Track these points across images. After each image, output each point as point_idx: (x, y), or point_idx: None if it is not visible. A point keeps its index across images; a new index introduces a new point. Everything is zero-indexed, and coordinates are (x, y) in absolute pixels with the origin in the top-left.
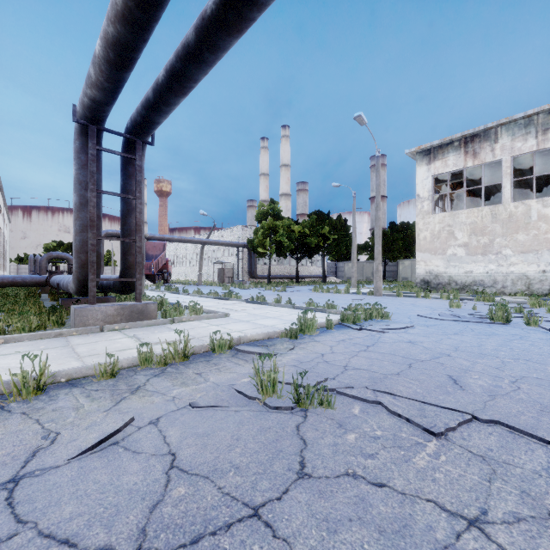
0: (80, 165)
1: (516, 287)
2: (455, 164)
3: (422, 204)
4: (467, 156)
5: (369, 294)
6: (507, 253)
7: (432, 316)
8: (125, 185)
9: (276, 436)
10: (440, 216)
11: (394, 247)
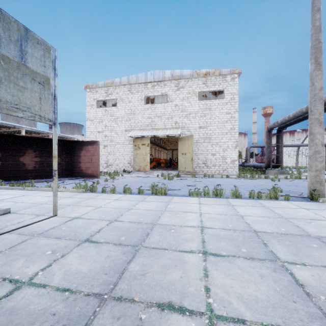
0: (267, 138)
1: None
2: None
3: None
4: None
5: None
6: None
7: None
8: (277, 141)
9: None
10: None
11: None
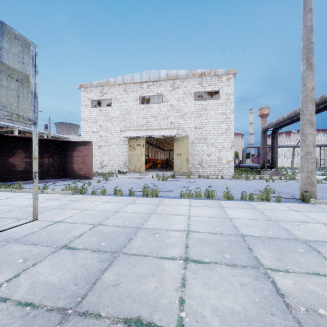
0: (262, 139)
1: None
2: None
3: None
4: None
5: None
6: None
7: None
8: (272, 141)
9: None
10: None
11: None
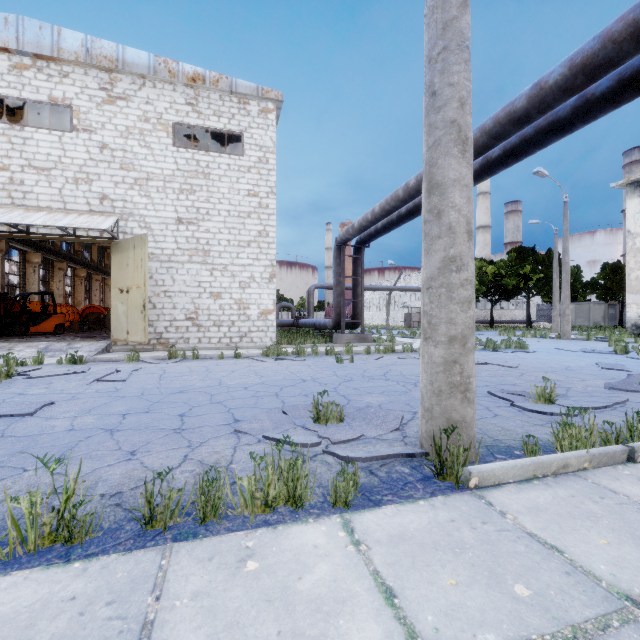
0: (336, 264)
1: None
2: None
3: (633, 241)
4: None
5: (557, 338)
6: None
7: (567, 349)
8: (355, 270)
9: None
10: None
11: None
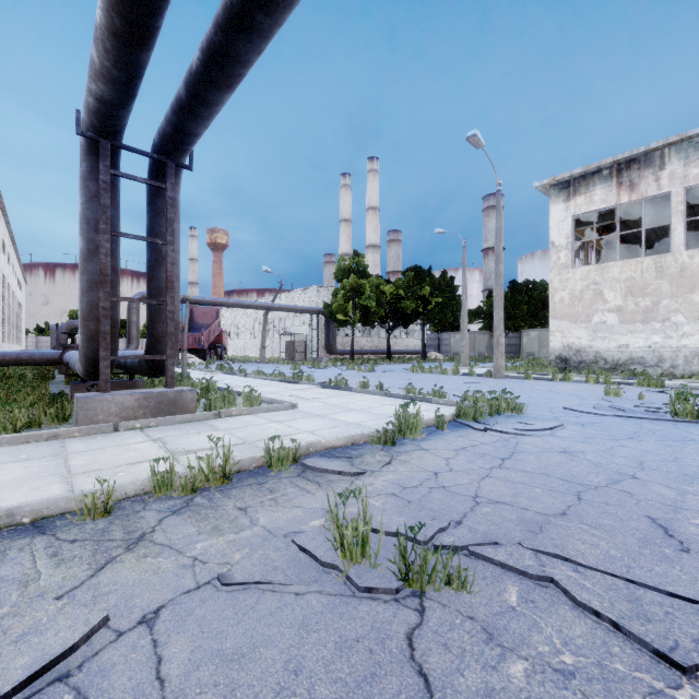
0: (88, 196)
1: (690, 367)
2: (603, 200)
3: (558, 255)
4: (621, 189)
5: (486, 375)
6: (678, 320)
7: (585, 409)
8: (152, 225)
9: (370, 663)
10: (583, 270)
11: (516, 313)
